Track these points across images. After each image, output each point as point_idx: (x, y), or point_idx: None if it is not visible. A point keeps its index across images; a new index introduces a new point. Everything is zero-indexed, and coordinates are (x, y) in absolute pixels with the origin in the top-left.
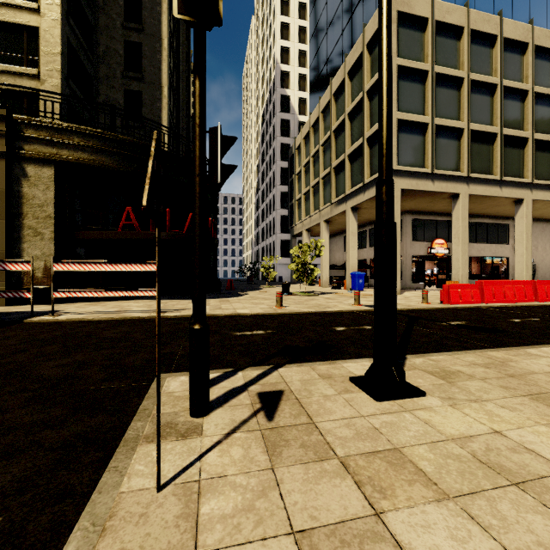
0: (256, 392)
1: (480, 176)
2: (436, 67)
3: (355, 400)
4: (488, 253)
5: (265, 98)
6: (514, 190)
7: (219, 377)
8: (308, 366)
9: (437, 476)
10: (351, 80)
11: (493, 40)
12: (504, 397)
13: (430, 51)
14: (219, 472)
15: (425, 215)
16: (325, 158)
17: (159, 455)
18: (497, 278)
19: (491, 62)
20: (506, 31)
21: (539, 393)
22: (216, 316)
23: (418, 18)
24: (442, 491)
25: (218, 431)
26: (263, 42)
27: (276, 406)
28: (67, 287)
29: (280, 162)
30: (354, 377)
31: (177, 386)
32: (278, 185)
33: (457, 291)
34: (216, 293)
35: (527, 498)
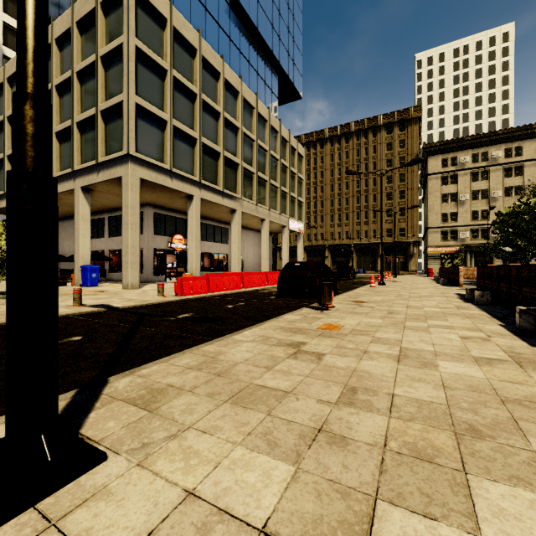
0: None
1: (209, 184)
2: (175, 71)
3: None
4: (215, 250)
5: None
6: (231, 201)
7: None
8: None
9: None
10: (82, 34)
11: (218, 76)
12: (208, 412)
13: (169, 53)
14: None
15: (167, 210)
16: None
17: None
18: (221, 271)
19: (216, 92)
20: (226, 74)
21: (239, 391)
22: None
23: (157, 12)
24: None
25: None
26: None
27: None
28: None
29: None
30: None
31: None
32: None
33: (189, 283)
34: None
35: None
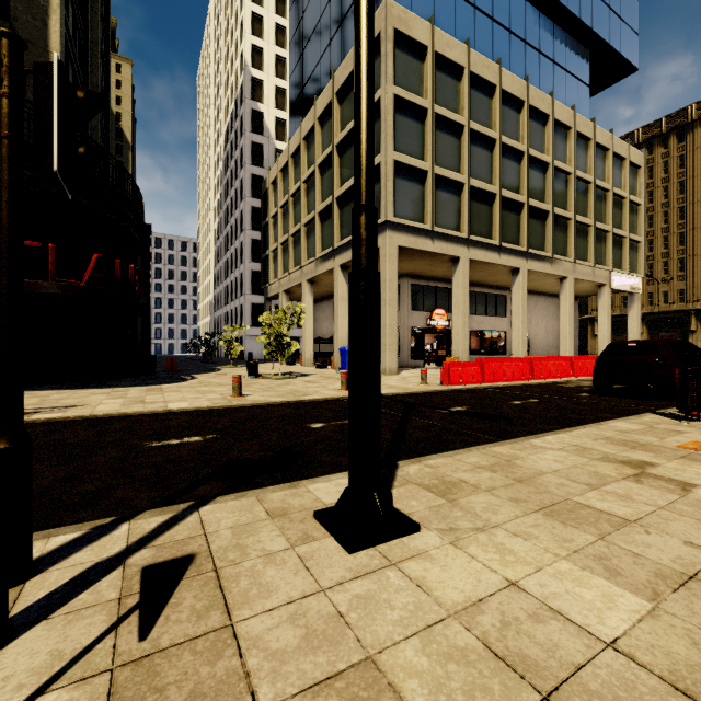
0: (140, 566)
1: (480, 239)
2: (437, 106)
3: (316, 557)
4: (487, 327)
5: (229, 109)
6: (511, 258)
7: (76, 541)
8: (254, 496)
9: None
10: (341, 103)
11: (493, 90)
12: (515, 517)
13: (430, 87)
14: None
15: (425, 280)
16: (308, 199)
17: None
18: (495, 354)
19: (490, 113)
20: (504, 83)
21: (552, 504)
22: (129, 416)
23: (416, 43)
24: None
25: (2, 700)
26: (226, 33)
27: (168, 597)
28: None
29: (250, 199)
30: (320, 511)
31: None
32: (248, 229)
33: (458, 370)
34: (147, 378)
35: None
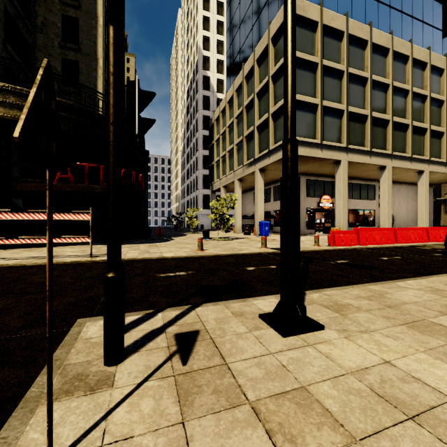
0: (173, 333)
1: (356, 147)
2: (324, 61)
3: (264, 337)
4: (361, 207)
5: (189, 77)
6: (379, 159)
7: (139, 319)
8: (223, 304)
9: (343, 416)
10: (259, 66)
11: (365, 44)
12: (387, 327)
13: (320, 48)
14: (125, 433)
15: (316, 176)
16: (238, 128)
17: (50, 426)
18: (367, 226)
19: (363, 60)
20: (374, 38)
21: (413, 321)
22: (144, 259)
23: (310, 21)
24: (348, 434)
25: (131, 381)
26: (188, 31)
27: (191, 348)
28: (3, 234)
29: (202, 131)
30: (263, 314)
31: (95, 331)
32: (201, 149)
33: (340, 236)
34: (147, 239)
35: (424, 433)
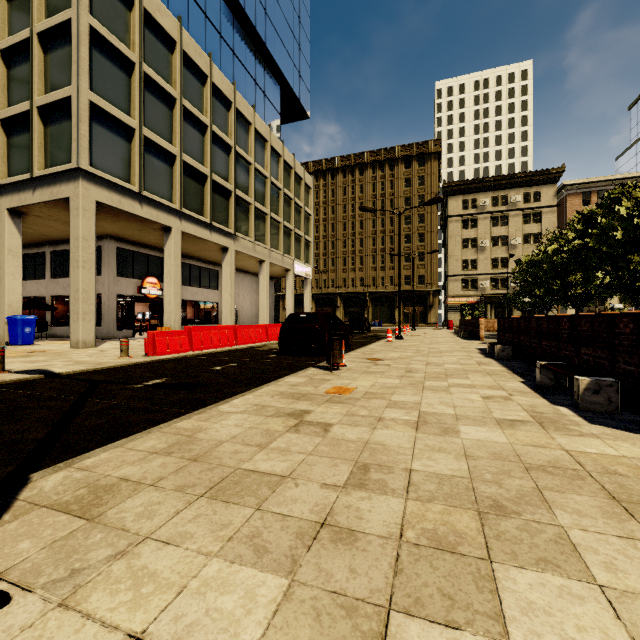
0: None
1: (193, 214)
2: (146, 66)
3: None
4: (201, 298)
5: None
6: (222, 237)
7: None
8: None
9: None
10: None
11: (205, 79)
12: (175, 514)
13: (138, 41)
14: None
15: (135, 245)
16: None
17: None
18: (209, 323)
19: (202, 99)
20: (215, 77)
21: (221, 480)
22: None
23: None
24: None
25: None
26: None
27: None
28: None
29: None
30: None
31: None
32: None
33: (165, 340)
34: None
35: None
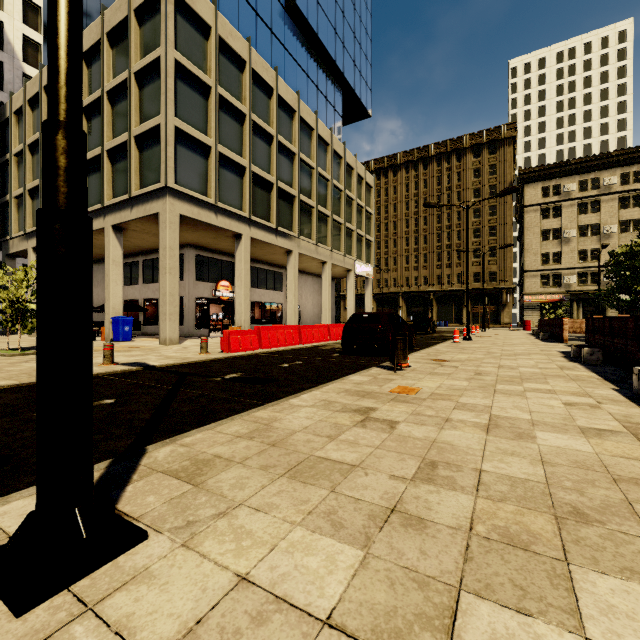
0: None
1: (261, 221)
2: (220, 88)
3: None
4: (268, 299)
5: None
6: (286, 241)
7: None
8: None
9: None
10: (113, 47)
11: (271, 92)
12: (262, 488)
13: (214, 67)
14: None
15: (210, 252)
16: None
17: None
18: (274, 323)
19: (269, 112)
20: (281, 89)
21: (297, 463)
22: None
23: (200, 19)
24: None
25: None
26: None
27: None
28: None
29: None
30: None
31: None
32: None
33: (238, 338)
34: None
35: None
